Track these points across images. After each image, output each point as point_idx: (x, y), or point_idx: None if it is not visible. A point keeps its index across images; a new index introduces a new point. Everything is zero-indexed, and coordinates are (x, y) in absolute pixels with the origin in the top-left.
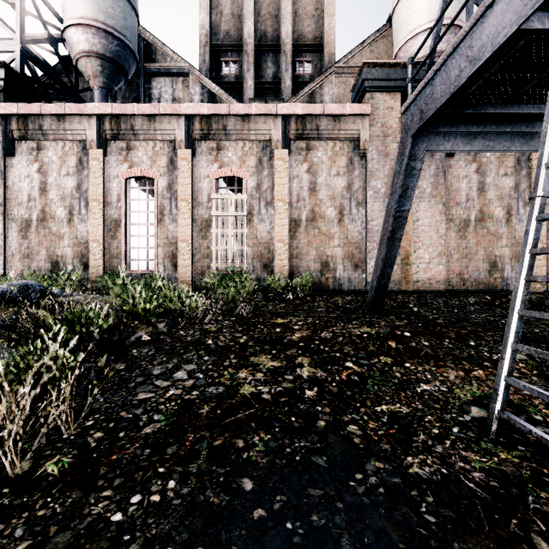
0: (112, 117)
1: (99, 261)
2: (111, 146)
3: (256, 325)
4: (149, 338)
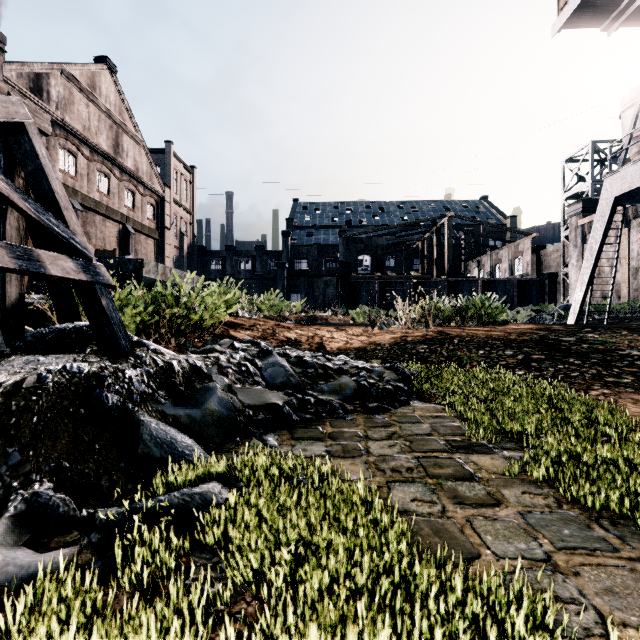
0: (632, 206)
1: (626, 294)
2: (633, 223)
3: (635, 316)
4: (591, 319)
